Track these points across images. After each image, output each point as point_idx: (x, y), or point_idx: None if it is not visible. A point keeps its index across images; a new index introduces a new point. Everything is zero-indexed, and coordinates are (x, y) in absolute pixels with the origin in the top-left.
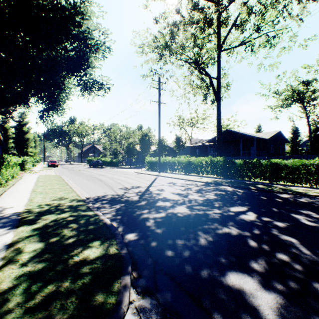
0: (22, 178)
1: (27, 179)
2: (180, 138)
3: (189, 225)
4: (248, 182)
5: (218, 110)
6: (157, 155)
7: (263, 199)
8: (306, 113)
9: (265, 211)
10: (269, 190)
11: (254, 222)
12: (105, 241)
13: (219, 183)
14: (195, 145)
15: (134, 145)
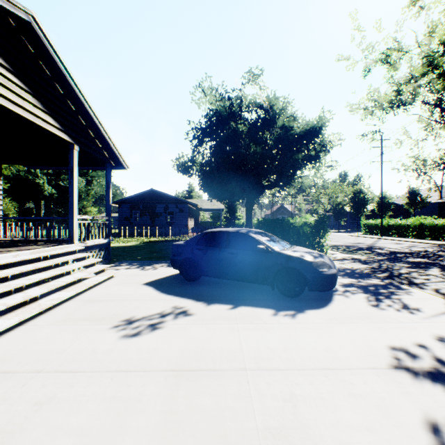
0: None
1: None
2: (415, 191)
3: (403, 253)
4: None
5: None
6: (375, 216)
7: None
8: None
9: None
10: None
11: None
12: (362, 251)
13: None
14: None
15: (343, 205)
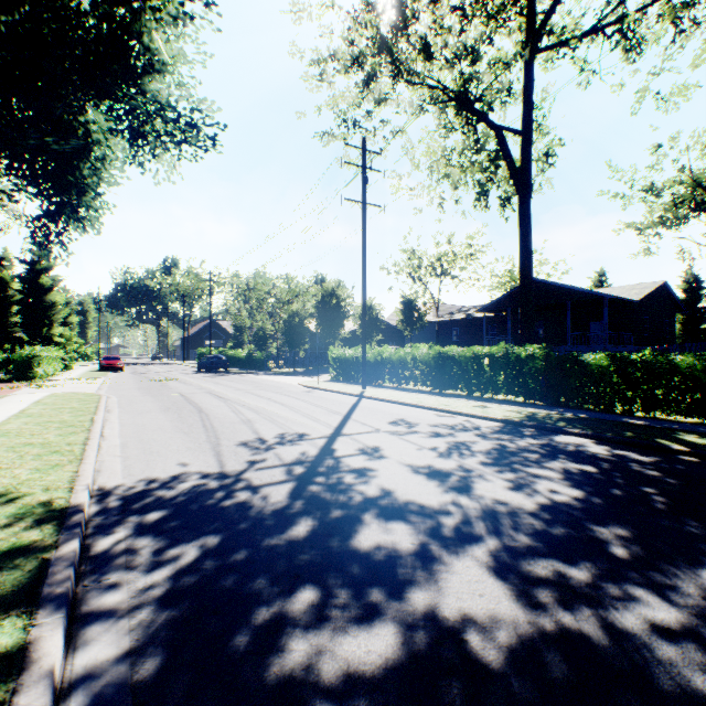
0: None
1: (1, 406)
2: (413, 302)
3: None
4: (638, 422)
5: (524, 219)
6: (359, 342)
7: None
8: None
9: None
10: None
11: None
12: None
13: (548, 424)
14: (450, 318)
15: (304, 318)
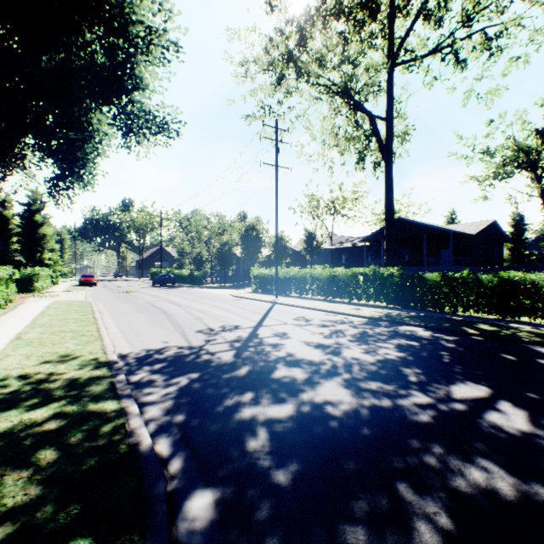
0: (16, 308)
1: (25, 309)
2: (312, 234)
3: (364, 450)
4: (456, 318)
5: (388, 179)
6: (273, 264)
7: (509, 360)
8: (542, 189)
9: (540, 399)
10: (511, 336)
11: (538, 441)
12: (109, 543)
13: (397, 319)
14: (340, 246)
15: (232, 246)
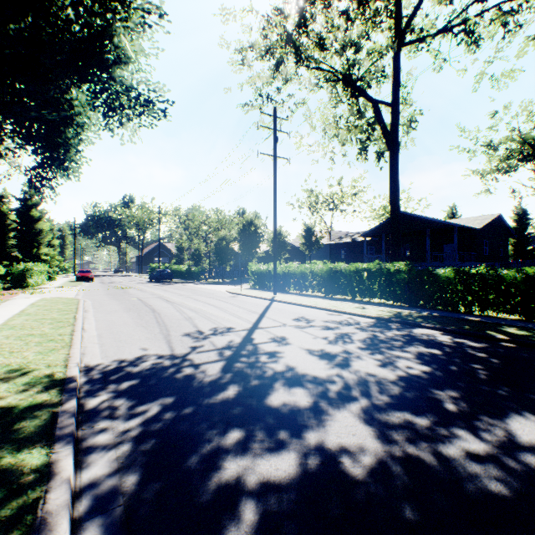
0: None
1: (5, 307)
2: (311, 229)
3: None
4: (474, 319)
5: (393, 168)
6: (271, 260)
7: None
8: None
9: None
10: None
11: None
12: None
13: (409, 320)
14: (339, 241)
15: (230, 241)
